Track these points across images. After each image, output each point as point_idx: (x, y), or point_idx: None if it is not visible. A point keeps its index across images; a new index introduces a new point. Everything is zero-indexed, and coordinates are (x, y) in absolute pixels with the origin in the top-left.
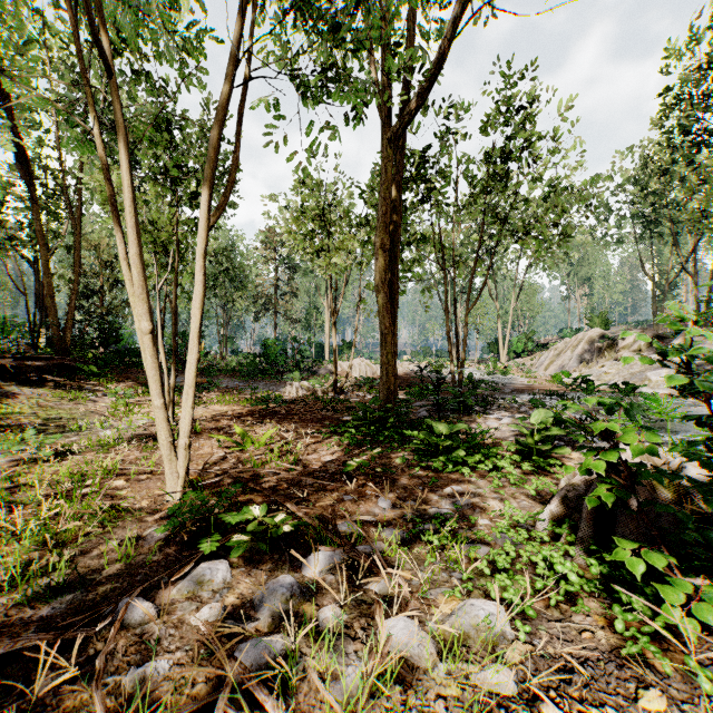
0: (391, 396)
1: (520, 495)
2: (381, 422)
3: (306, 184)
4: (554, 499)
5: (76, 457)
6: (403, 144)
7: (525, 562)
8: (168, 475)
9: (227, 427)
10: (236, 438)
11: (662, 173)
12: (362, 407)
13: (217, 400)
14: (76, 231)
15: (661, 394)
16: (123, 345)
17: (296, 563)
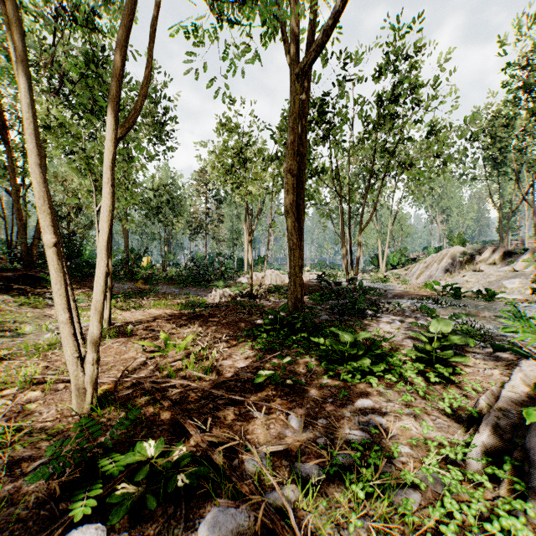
0: (298, 303)
1: (433, 410)
2: (289, 327)
3: (227, 126)
4: (481, 426)
5: (9, 362)
6: (309, 84)
7: (477, 531)
8: (74, 391)
9: (156, 330)
10: (161, 341)
11: (508, 124)
12: (273, 313)
13: (154, 304)
14: None
15: (515, 299)
16: (85, 259)
17: (193, 521)
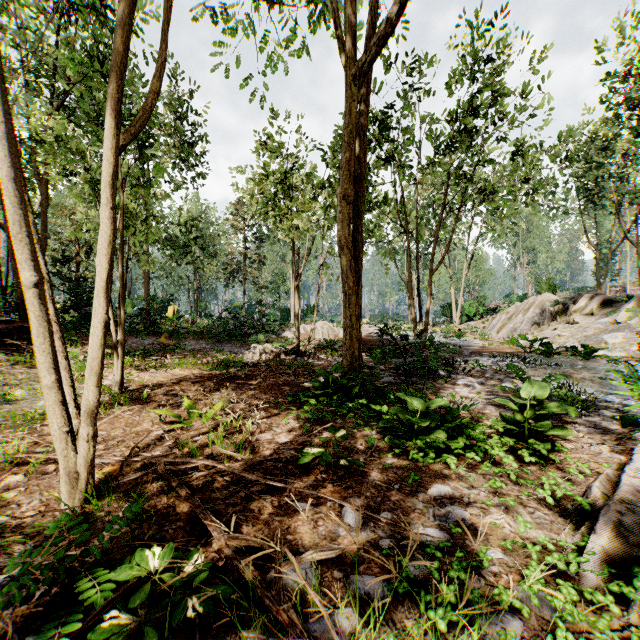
0: (355, 362)
1: (529, 499)
2: (344, 391)
3: (268, 146)
4: (598, 524)
5: None
6: (368, 91)
7: None
8: (63, 476)
9: (179, 395)
10: (184, 409)
11: (607, 147)
12: (324, 374)
13: (179, 363)
14: (42, 196)
15: (618, 357)
16: None
17: None
